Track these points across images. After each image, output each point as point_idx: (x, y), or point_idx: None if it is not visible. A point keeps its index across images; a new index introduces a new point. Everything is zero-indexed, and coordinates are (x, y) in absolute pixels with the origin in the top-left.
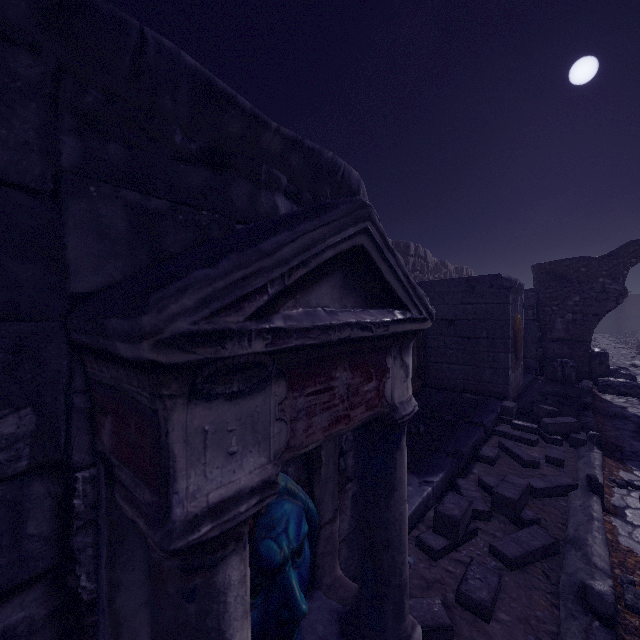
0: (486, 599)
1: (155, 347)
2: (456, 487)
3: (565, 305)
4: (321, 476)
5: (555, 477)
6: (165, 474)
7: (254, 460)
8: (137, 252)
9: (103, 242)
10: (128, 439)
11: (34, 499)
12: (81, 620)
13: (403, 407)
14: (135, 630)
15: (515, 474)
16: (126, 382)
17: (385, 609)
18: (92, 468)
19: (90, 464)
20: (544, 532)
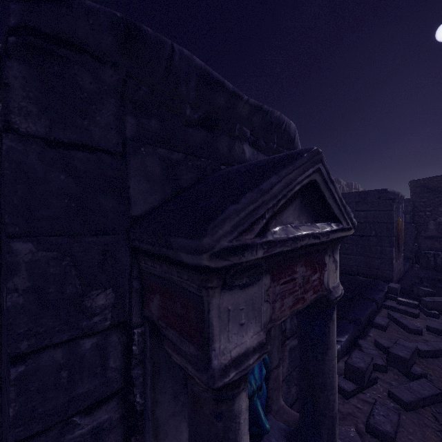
0: (390, 431)
1: (209, 257)
2: (358, 346)
3: (437, 211)
4: (271, 335)
5: (436, 343)
6: (206, 337)
7: (253, 329)
8: (165, 188)
9: (147, 182)
10: (174, 311)
11: (111, 345)
12: (135, 422)
13: (335, 291)
14: (166, 432)
15: (403, 338)
16: (176, 276)
17: (321, 432)
18: (141, 326)
19: (140, 324)
20: (431, 384)
